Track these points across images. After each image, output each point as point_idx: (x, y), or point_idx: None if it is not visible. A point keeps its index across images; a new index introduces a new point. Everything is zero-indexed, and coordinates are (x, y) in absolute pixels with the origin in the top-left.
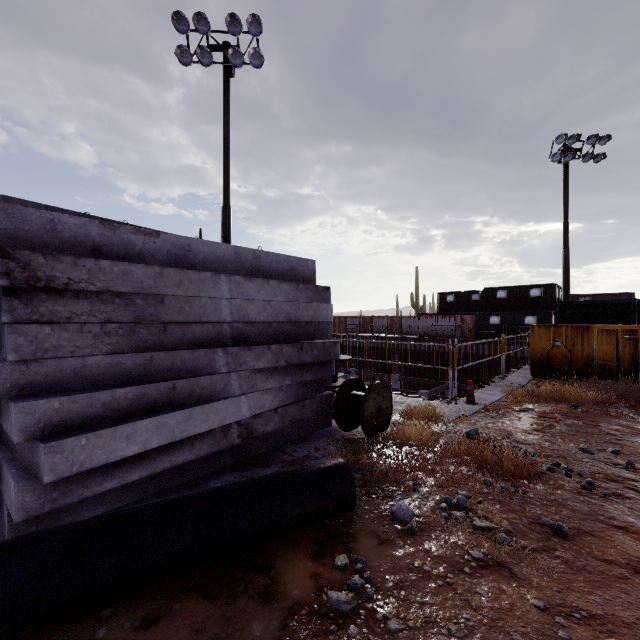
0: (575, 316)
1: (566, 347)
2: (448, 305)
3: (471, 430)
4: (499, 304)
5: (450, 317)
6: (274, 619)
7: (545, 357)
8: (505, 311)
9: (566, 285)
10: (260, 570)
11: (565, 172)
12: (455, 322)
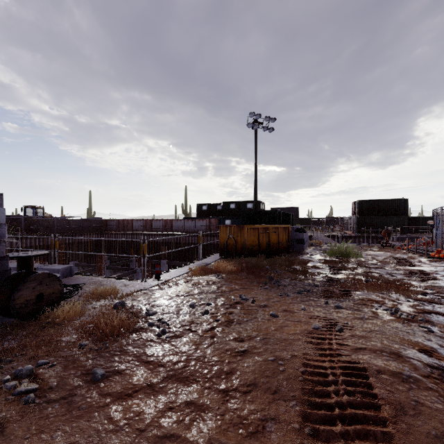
0: (252, 220)
1: (234, 238)
2: (203, 212)
3: (117, 302)
4: (231, 212)
5: (203, 220)
6: None
7: (225, 245)
8: (235, 216)
9: (256, 201)
10: None
11: (255, 135)
12: (206, 223)
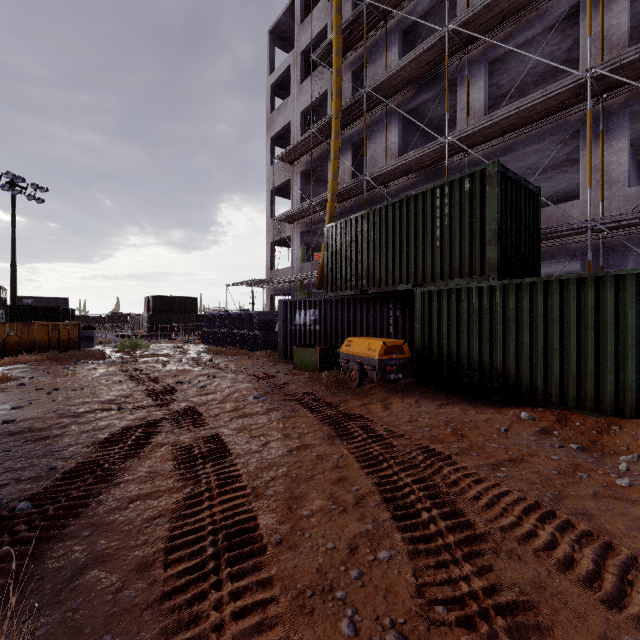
0: (23, 316)
1: (18, 336)
2: None
3: None
4: None
5: None
6: None
7: (2, 344)
8: None
9: (14, 291)
10: None
11: (13, 201)
12: None
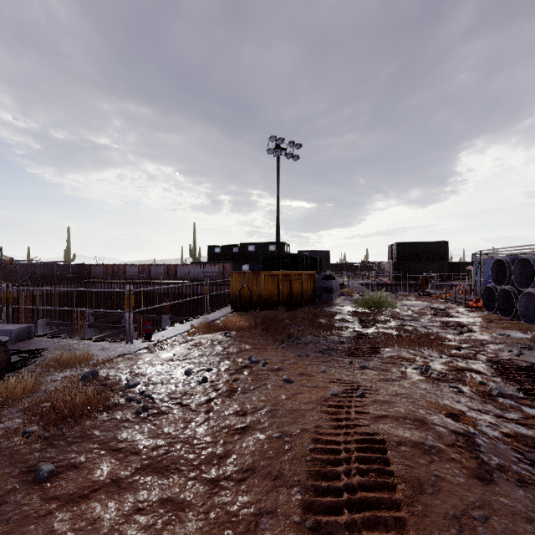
0: (272, 265)
1: (248, 287)
2: (216, 255)
3: (87, 372)
4: (250, 255)
5: (215, 265)
6: None
7: (238, 295)
8: (254, 261)
9: (278, 243)
10: None
11: (277, 163)
12: (218, 269)
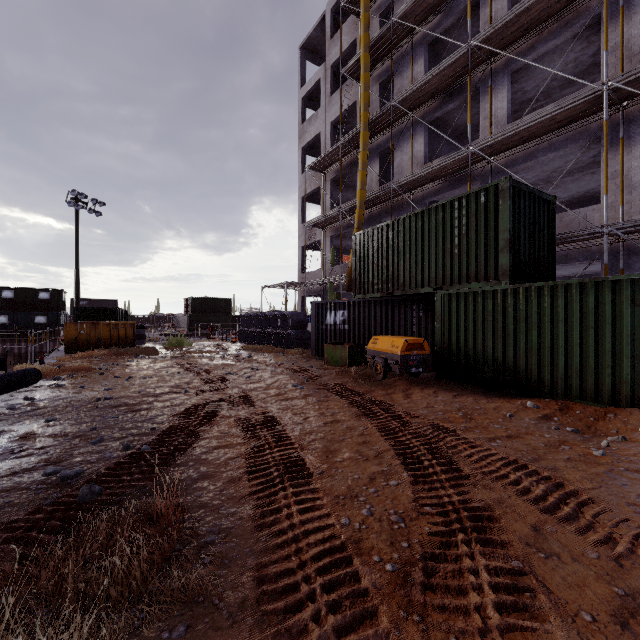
0: (87, 317)
1: (87, 334)
2: None
3: (60, 365)
4: (6, 304)
5: None
6: (47, 389)
7: (75, 340)
8: (12, 311)
9: (78, 295)
10: (28, 390)
11: (77, 215)
12: None
